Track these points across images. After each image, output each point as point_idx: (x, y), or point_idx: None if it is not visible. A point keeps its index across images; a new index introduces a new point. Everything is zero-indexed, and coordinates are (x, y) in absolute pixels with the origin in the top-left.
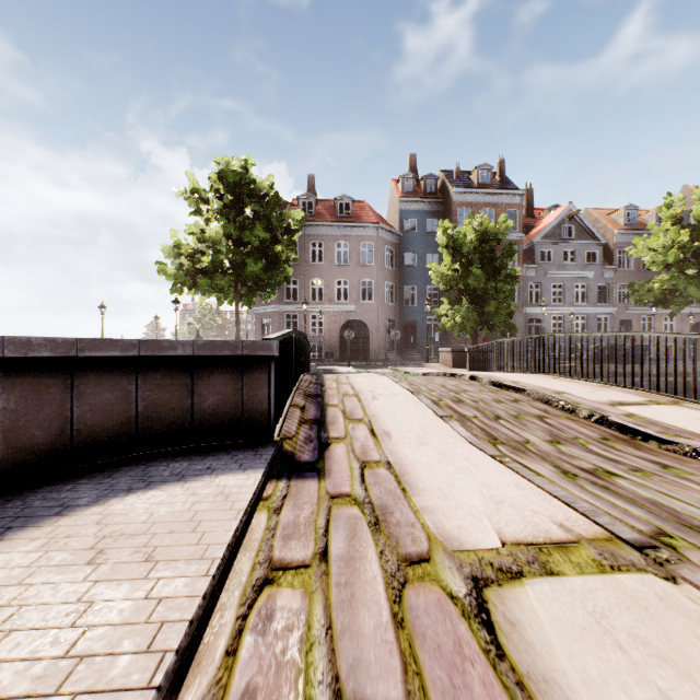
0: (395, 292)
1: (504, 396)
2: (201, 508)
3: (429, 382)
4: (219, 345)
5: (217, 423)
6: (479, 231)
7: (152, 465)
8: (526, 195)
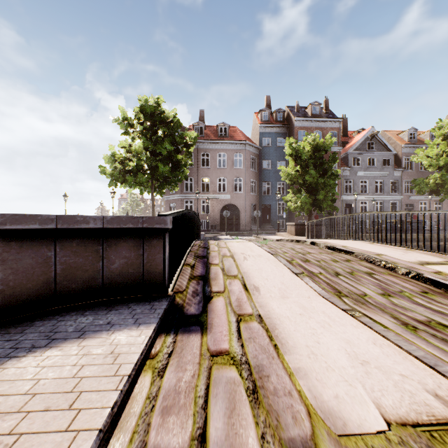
0: (256, 186)
1: (338, 257)
2: (88, 373)
3: (282, 246)
4: (124, 219)
5: (122, 281)
6: (313, 145)
7: (63, 319)
8: (342, 122)
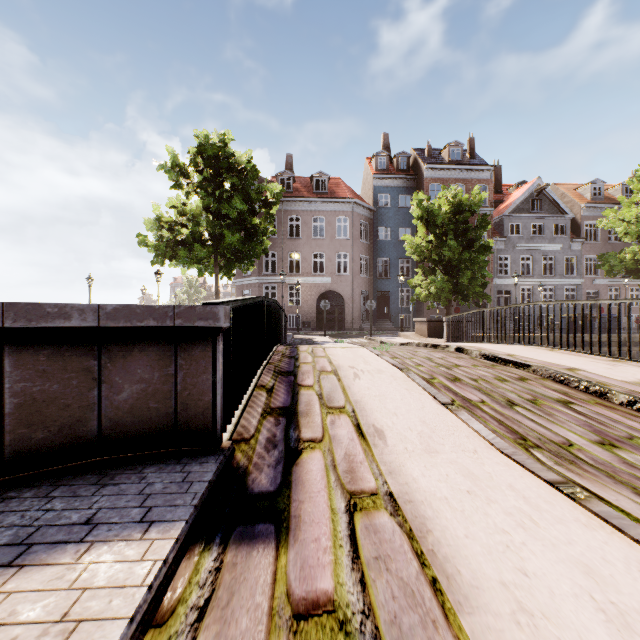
0: (369, 265)
1: (505, 372)
2: None
3: (412, 354)
4: (138, 311)
5: (137, 425)
6: (453, 203)
7: (1, 510)
8: (494, 172)
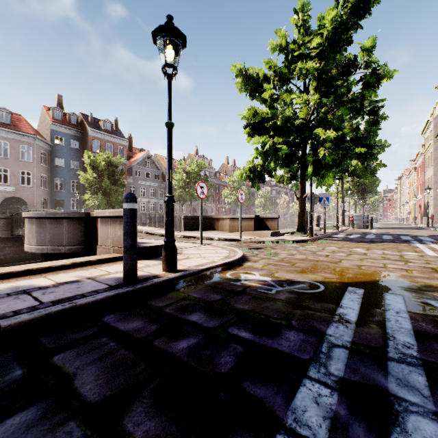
0: (48, 181)
1: None
2: None
3: None
4: None
5: None
6: (107, 160)
7: None
8: (129, 139)
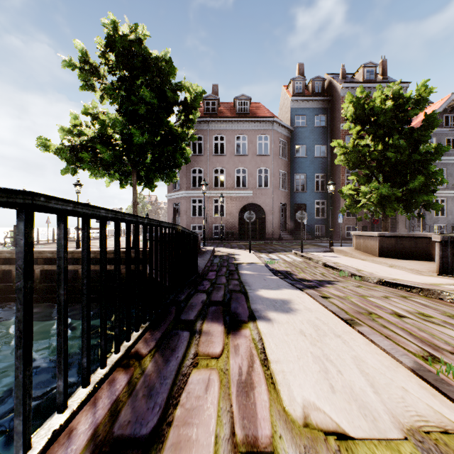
0: (287, 179)
1: None
2: None
3: None
4: None
5: None
6: (394, 101)
7: None
8: None
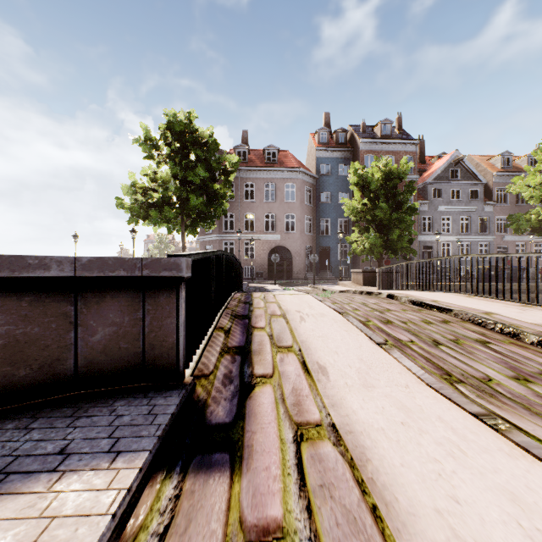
0: (312, 224)
1: (430, 316)
2: None
3: (350, 300)
4: (110, 262)
5: (109, 363)
6: (384, 171)
7: None
8: (419, 145)
